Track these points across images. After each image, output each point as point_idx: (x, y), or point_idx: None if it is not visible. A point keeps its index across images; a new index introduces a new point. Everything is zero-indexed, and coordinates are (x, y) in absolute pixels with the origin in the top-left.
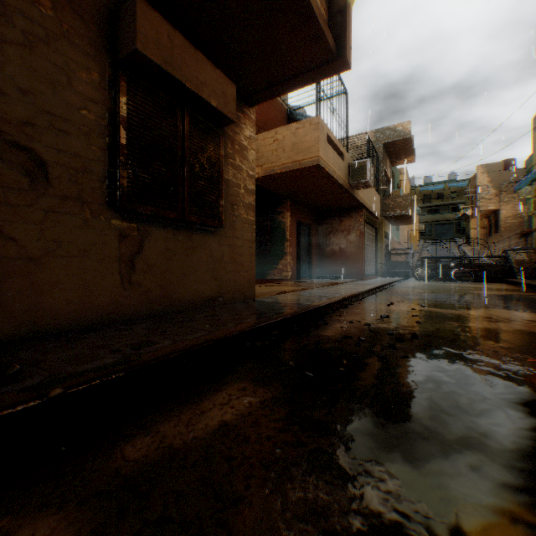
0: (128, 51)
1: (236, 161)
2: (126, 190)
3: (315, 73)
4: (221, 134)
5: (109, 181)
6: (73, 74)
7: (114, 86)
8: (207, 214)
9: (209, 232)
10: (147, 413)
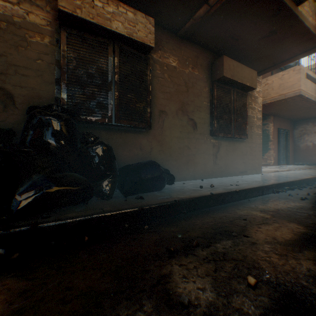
0: (219, 76)
1: (252, 105)
2: (216, 128)
3: (305, 53)
4: (247, 95)
5: (210, 125)
6: (201, 91)
7: (211, 90)
8: (241, 133)
9: (241, 141)
10: (256, 202)
